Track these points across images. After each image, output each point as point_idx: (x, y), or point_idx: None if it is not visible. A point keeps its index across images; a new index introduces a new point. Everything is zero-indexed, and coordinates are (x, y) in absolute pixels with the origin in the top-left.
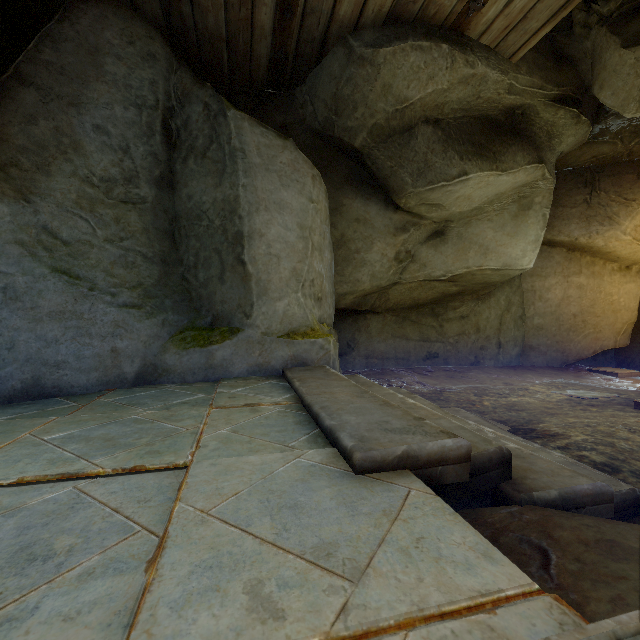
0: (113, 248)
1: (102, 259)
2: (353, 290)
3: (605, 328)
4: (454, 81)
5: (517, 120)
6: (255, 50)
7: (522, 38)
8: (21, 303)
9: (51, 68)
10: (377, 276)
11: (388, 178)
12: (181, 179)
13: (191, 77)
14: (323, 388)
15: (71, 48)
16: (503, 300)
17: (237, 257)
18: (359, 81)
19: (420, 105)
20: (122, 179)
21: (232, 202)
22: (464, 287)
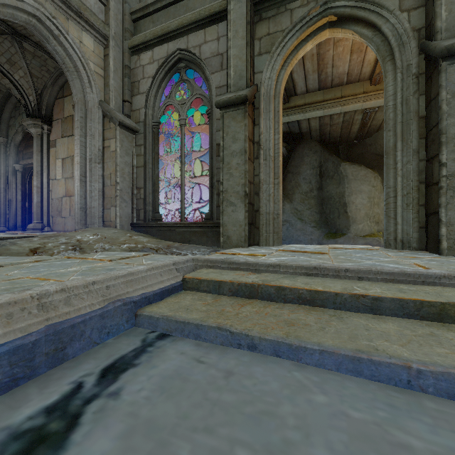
0: (308, 211)
1: (306, 214)
2: None
3: None
4: None
5: None
6: (350, 136)
7: None
8: (293, 227)
9: (293, 166)
10: None
11: None
12: (324, 186)
13: (327, 153)
14: None
15: (297, 159)
16: None
17: (344, 210)
18: None
19: None
20: (309, 191)
21: (342, 193)
22: None
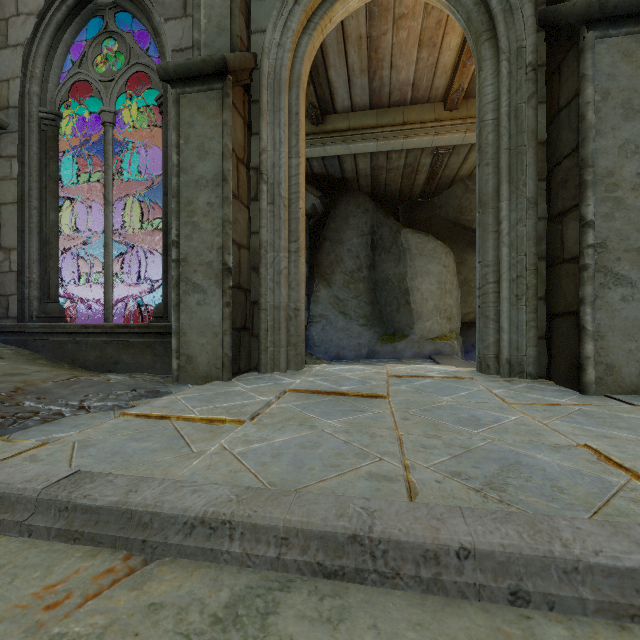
0: (355, 301)
1: (352, 306)
2: (473, 311)
3: None
4: None
5: None
6: (413, 190)
7: None
8: (333, 325)
9: (333, 230)
10: None
11: None
12: (378, 263)
13: (383, 214)
14: (448, 361)
15: (338, 219)
16: None
17: (406, 300)
18: (473, 200)
19: None
20: (356, 270)
21: (404, 274)
22: None
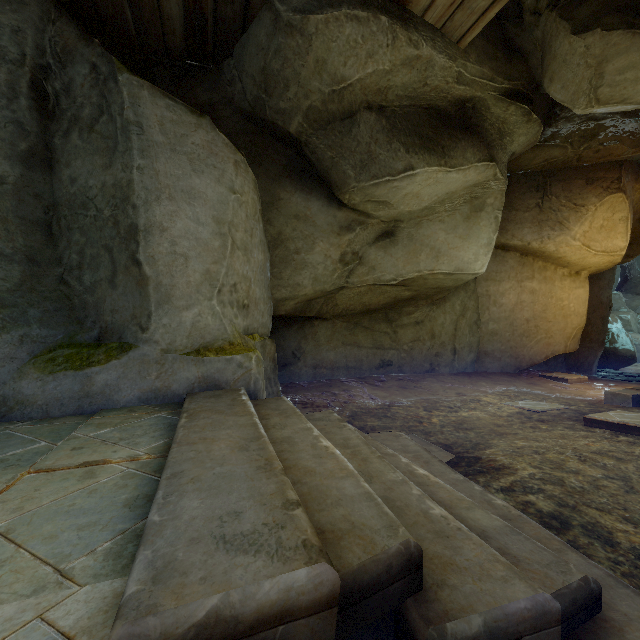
0: None
1: None
2: (293, 295)
3: (556, 333)
4: (397, 62)
5: (468, 114)
6: (164, 8)
7: (469, 19)
8: None
9: None
10: (320, 280)
11: (329, 170)
12: (62, 157)
13: (76, 31)
14: (208, 430)
15: None
16: (458, 305)
17: (131, 256)
18: (289, 54)
19: (360, 87)
20: None
21: (124, 188)
22: (417, 292)
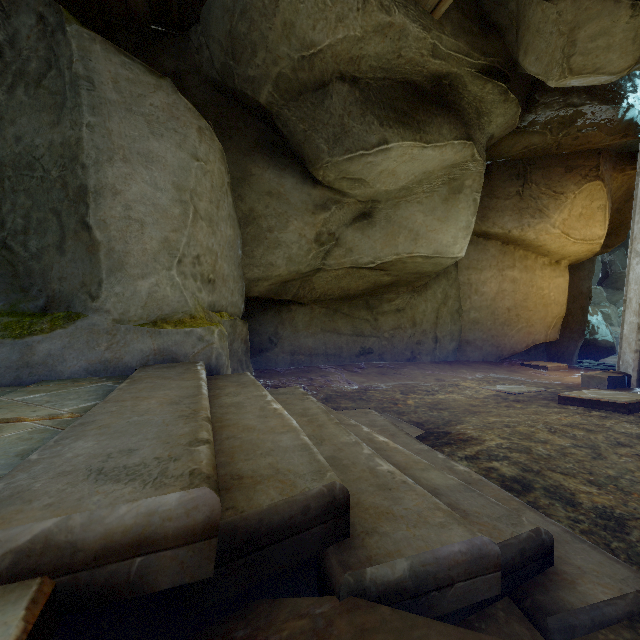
0: None
1: None
2: (266, 275)
3: (537, 322)
4: (368, 28)
5: (444, 91)
6: None
7: None
8: None
9: None
10: (295, 260)
11: (302, 144)
12: (6, 114)
13: None
14: (145, 391)
15: None
16: (440, 293)
17: (81, 220)
18: (255, 15)
19: (331, 55)
20: None
21: (73, 146)
22: (397, 277)
